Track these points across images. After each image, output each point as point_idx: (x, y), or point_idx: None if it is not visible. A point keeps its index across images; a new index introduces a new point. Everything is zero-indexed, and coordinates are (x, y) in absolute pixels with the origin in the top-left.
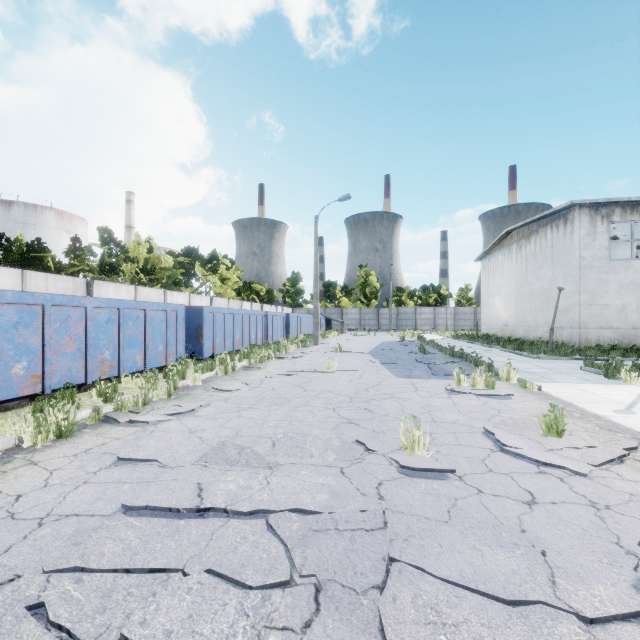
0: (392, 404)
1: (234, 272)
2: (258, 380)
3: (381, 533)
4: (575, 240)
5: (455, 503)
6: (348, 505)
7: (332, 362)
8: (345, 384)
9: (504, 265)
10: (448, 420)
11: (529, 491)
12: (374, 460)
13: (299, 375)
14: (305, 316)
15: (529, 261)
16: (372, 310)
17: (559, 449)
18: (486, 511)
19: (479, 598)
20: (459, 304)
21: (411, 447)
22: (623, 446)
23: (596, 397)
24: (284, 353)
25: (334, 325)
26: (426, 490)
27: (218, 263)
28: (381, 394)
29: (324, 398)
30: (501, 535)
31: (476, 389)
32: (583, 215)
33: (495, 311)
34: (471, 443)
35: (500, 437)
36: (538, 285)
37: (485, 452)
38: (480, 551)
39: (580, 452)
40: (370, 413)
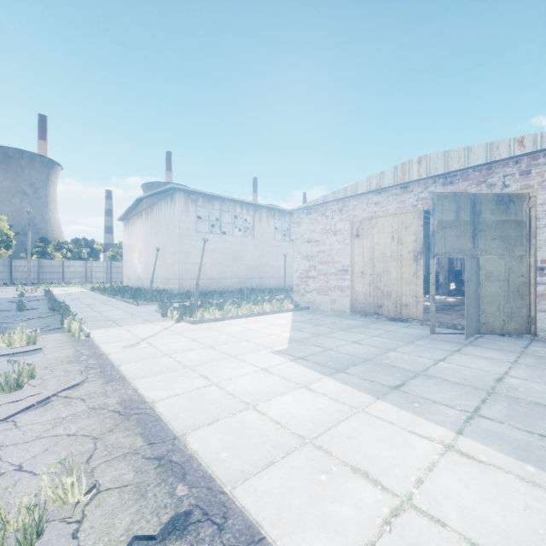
0: None
1: None
2: None
3: None
4: (176, 214)
5: None
6: None
7: None
8: None
9: (138, 227)
10: None
11: None
12: None
13: None
14: None
15: (153, 226)
16: (1, 261)
17: None
18: None
19: None
20: (113, 259)
21: None
22: (69, 385)
23: (130, 336)
24: None
25: None
26: None
27: None
28: None
29: None
30: None
31: (12, 348)
32: (181, 197)
33: (133, 266)
34: None
35: None
36: (158, 246)
37: None
38: None
39: (13, 406)
40: None
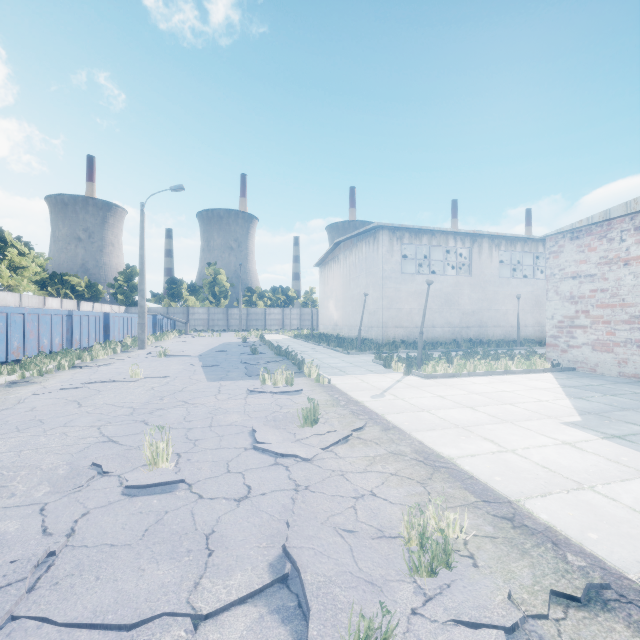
0: (179, 412)
1: (34, 259)
2: (15, 399)
3: (18, 586)
4: (380, 255)
5: (162, 518)
6: (4, 557)
7: (137, 369)
8: (140, 394)
9: (335, 272)
10: (226, 423)
11: (250, 486)
12: (101, 484)
13: (87, 387)
14: (135, 316)
15: (352, 270)
16: (221, 310)
17: (306, 438)
18: (190, 519)
19: (94, 634)
20: (305, 305)
21: (153, 461)
22: (355, 427)
23: (367, 385)
24: (89, 361)
25: (179, 326)
26: (139, 509)
27: (5, 246)
28: (175, 402)
29: (98, 414)
30: (181, 544)
31: (277, 387)
32: (385, 235)
33: (329, 312)
34: (231, 445)
35: (260, 434)
36: (357, 291)
37: (237, 452)
38: (142, 571)
39: (321, 438)
40: (144, 426)
